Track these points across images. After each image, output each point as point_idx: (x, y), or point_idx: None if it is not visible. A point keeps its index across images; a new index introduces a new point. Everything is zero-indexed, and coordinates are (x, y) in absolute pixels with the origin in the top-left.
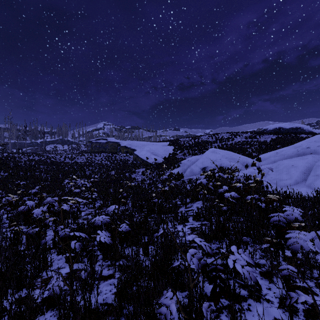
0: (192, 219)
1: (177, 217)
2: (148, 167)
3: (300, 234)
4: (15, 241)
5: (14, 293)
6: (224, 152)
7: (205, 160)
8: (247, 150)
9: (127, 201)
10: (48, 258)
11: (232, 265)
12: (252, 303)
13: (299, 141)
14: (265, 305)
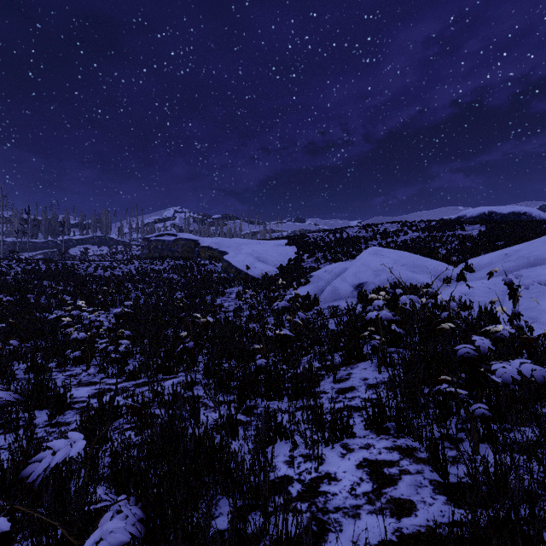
0: (364, 425)
1: (323, 427)
2: (250, 285)
3: None
4: None
5: None
6: (399, 254)
7: (362, 270)
8: (438, 251)
9: (196, 360)
10: None
11: None
12: None
13: (538, 234)
14: None
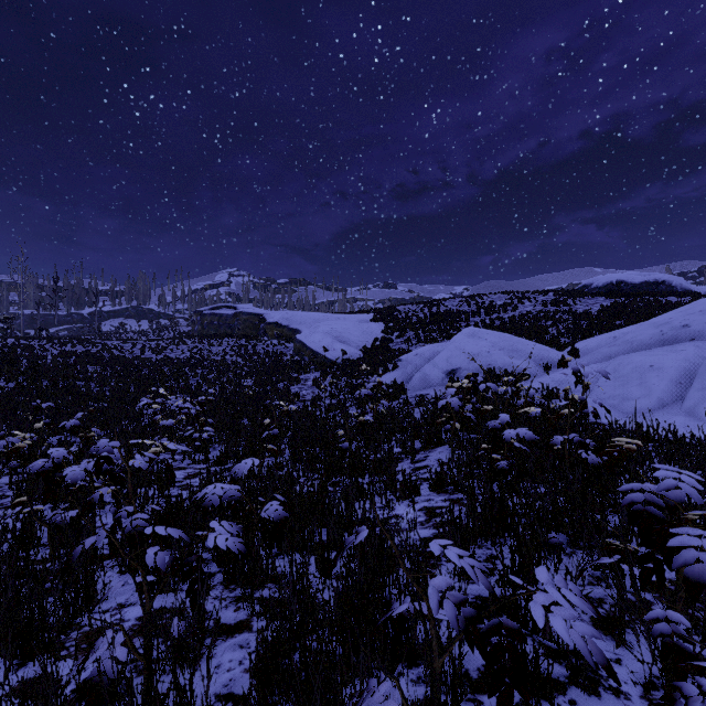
0: (429, 488)
1: (394, 484)
2: (328, 370)
3: (705, 539)
4: (25, 539)
5: (15, 669)
6: (497, 337)
7: (455, 354)
8: (548, 331)
9: (280, 447)
10: (96, 582)
11: (542, 621)
12: (580, 697)
13: (663, 312)
14: (610, 703)
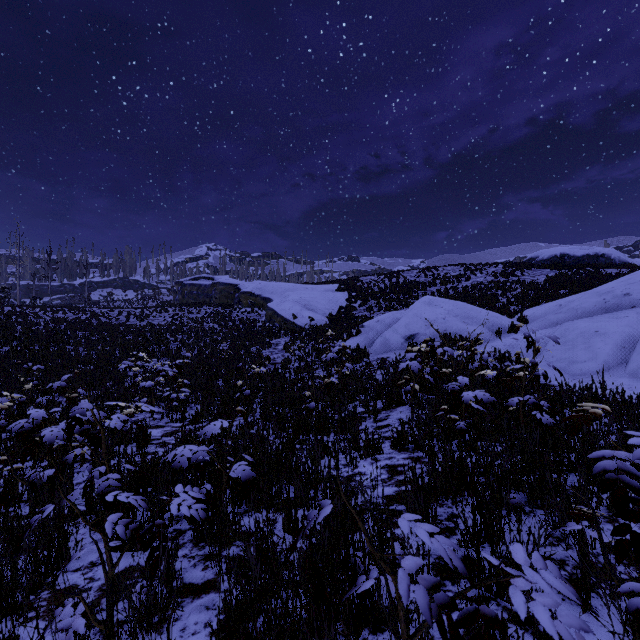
0: (390, 446)
1: (358, 443)
2: (297, 335)
3: None
4: (7, 495)
5: None
6: (452, 305)
7: (413, 321)
8: (499, 300)
9: (252, 406)
10: (69, 540)
11: (524, 611)
12: None
13: (604, 282)
14: None
